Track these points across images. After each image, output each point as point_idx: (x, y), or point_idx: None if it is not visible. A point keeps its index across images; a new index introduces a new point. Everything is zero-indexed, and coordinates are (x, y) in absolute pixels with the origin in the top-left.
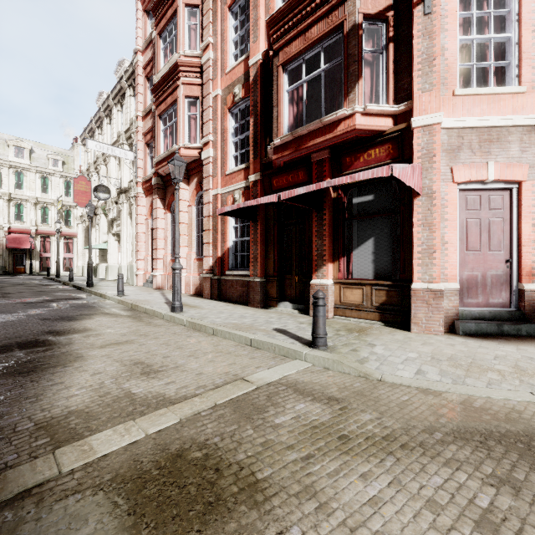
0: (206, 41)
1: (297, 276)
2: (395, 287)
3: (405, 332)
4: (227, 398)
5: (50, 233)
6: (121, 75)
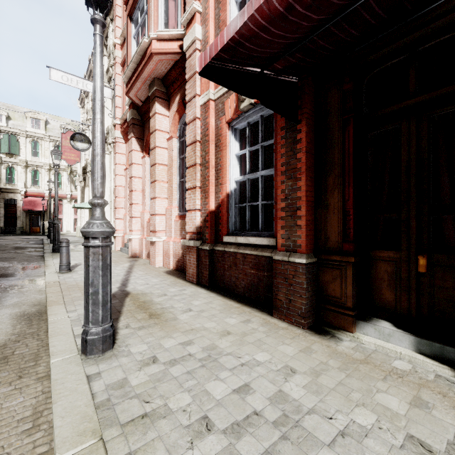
0: None
1: (423, 255)
2: None
3: None
4: None
5: (62, 196)
6: None
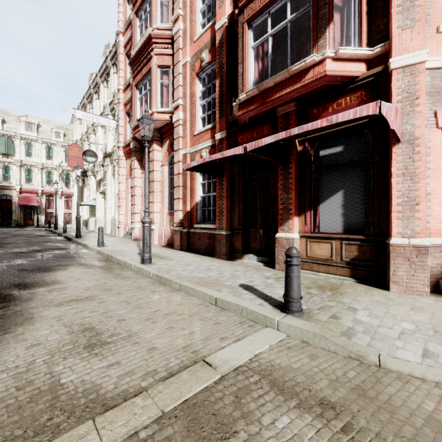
0: (176, 13)
1: (261, 229)
2: (369, 242)
3: (383, 291)
4: (180, 399)
5: (53, 193)
6: (106, 55)
